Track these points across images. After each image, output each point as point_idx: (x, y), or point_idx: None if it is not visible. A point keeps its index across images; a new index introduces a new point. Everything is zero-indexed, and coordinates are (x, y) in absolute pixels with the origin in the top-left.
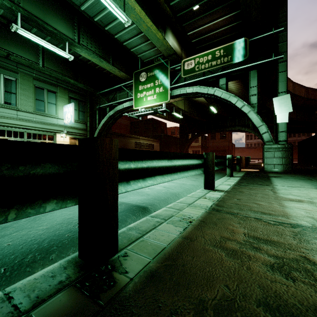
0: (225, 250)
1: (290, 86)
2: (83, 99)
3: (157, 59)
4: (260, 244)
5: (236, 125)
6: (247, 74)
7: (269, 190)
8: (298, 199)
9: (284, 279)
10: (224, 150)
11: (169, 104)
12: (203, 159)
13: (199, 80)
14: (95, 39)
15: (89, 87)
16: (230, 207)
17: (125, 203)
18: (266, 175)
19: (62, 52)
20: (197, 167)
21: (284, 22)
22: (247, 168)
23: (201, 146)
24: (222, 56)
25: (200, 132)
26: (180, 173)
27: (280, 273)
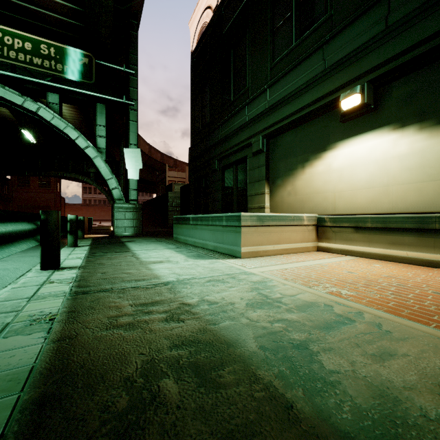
0: (122, 328)
1: None
2: None
3: None
4: (150, 308)
5: (70, 170)
6: (93, 104)
7: (131, 257)
8: (159, 260)
9: (178, 324)
10: (46, 206)
11: None
12: (40, 222)
13: (3, 74)
14: None
15: None
16: (98, 284)
17: None
18: (119, 240)
19: None
20: (29, 235)
21: (135, 66)
22: (91, 233)
23: None
24: (54, 59)
25: None
26: (2, 248)
27: (174, 321)
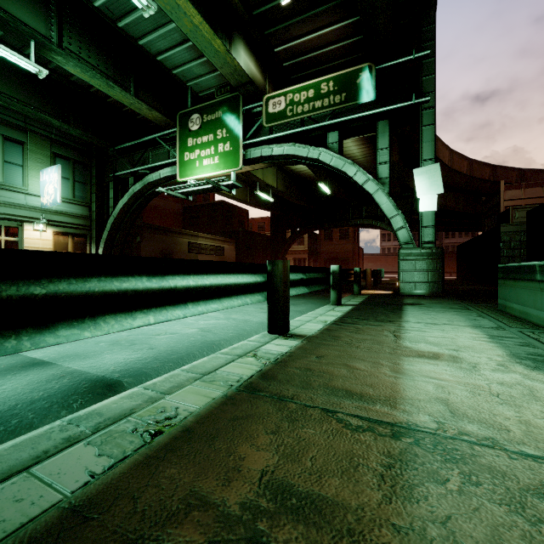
0: None
1: (446, 156)
2: (83, 159)
3: (220, 91)
4: (281, 518)
5: (363, 217)
6: (374, 126)
7: (389, 333)
8: (433, 352)
9: None
10: (345, 258)
11: (248, 177)
12: (267, 274)
13: (293, 133)
14: (98, 42)
15: (94, 136)
16: (288, 379)
17: (77, 372)
18: (400, 301)
19: (20, 59)
20: (254, 289)
21: (430, 41)
22: (376, 288)
23: (309, 252)
24: (332, 93)
25: (305, 227)
26: (196, 304)
27: None
